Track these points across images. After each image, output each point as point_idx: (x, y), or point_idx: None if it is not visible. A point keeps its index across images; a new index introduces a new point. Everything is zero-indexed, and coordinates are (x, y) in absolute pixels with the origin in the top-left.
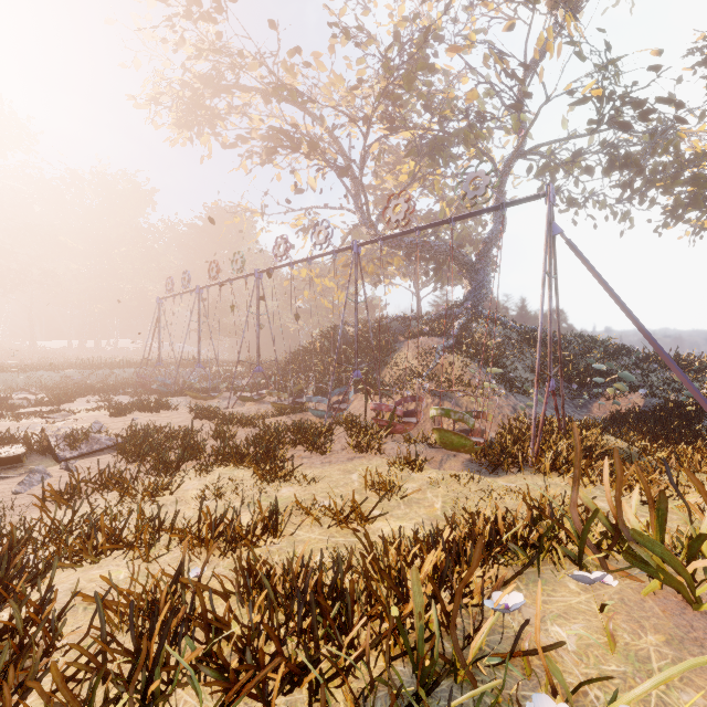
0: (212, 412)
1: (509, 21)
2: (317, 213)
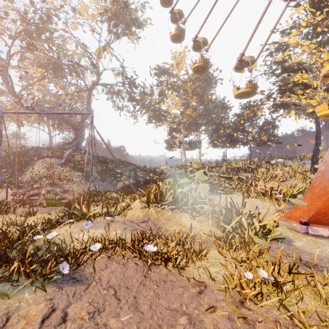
0: None
1: (92, 28)
2: None
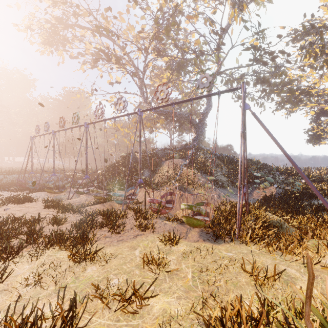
0: (56, 204)
1: (214, 9)
2: (121, 95)
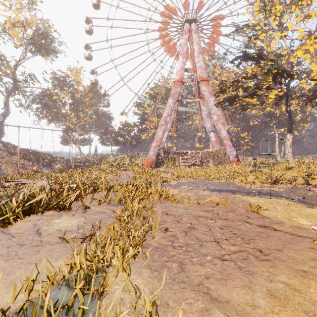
0: None
1: (16, 45)
2: None
